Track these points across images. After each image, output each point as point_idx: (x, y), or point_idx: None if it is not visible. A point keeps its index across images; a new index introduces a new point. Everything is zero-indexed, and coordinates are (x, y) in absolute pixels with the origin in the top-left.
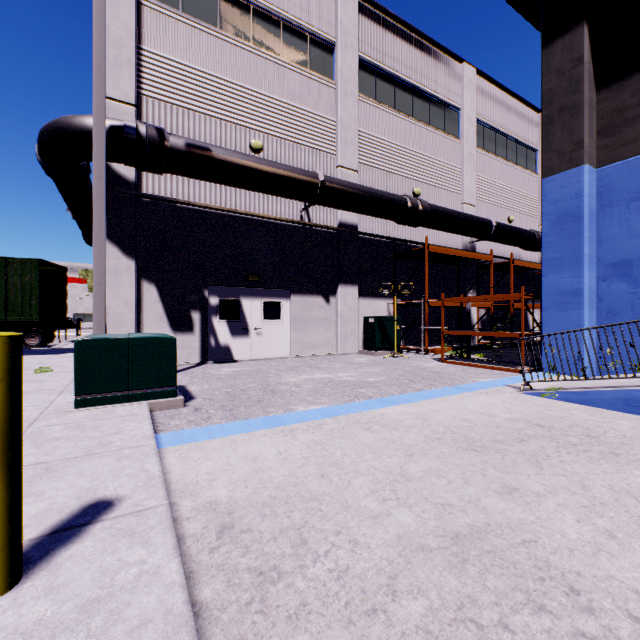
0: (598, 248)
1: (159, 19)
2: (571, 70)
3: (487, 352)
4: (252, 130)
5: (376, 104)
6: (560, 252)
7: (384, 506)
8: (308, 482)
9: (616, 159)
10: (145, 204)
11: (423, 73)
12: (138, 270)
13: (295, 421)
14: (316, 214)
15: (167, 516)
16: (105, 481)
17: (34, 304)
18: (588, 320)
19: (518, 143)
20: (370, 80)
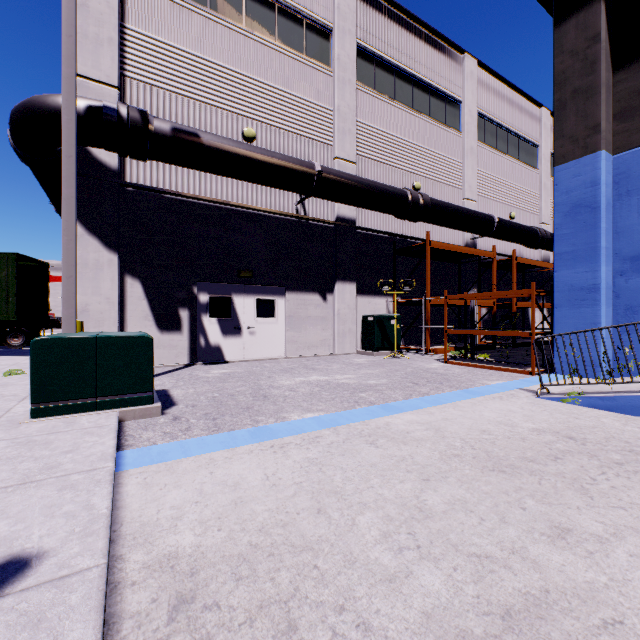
0: (615, 241)
1: None
2: (586, 49)
3: (490, 352)
4: (245, 117)
5: (375, 94)
6: (574, 245)
7: (401, 560)
8: (300, 521)
9: (635, 144)
10: (129, 194)
11: (423, 63)
12: (121, 264)
13: (287, 433)
14: (312, 207)
15: (98, 587)
16: (31, 525)
17: (11, 301)
18: (605, 318)
19: (519, 138)
20: (369, 69)
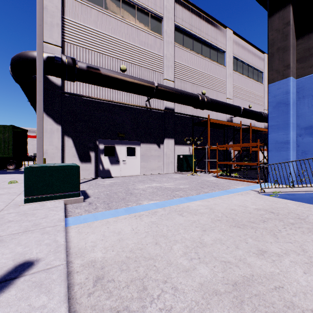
0: (297, 119)
1: (73, 3)
2: (283, 29)
3: (239, 172)
4: (121, 60)
5: (183, 48)
6: (277, 122)
7: (191, 263)
8: (148, 247)
9: (306, 74)
10: (66, 97)
11: (207, 33)
12: (62, 131)
13: (142, 210)
14: (153, 103)
15: (64, 272)
16: (32, 248)
17: (10, 148)
18: (292, 156)
19: (253, 68)
20: (180, 36)
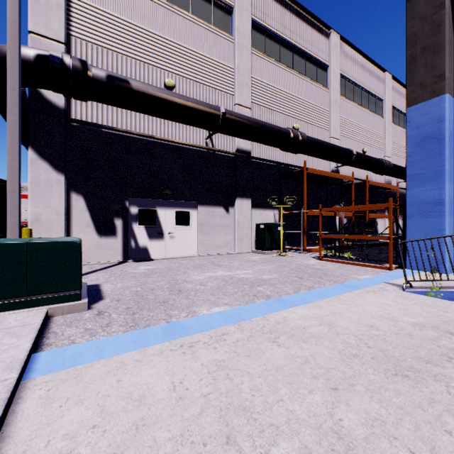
0: None
1: None
2: (433, 15)
3: (351, 251)
4: (166, 71)
5: (265, 57)
6: (423, 168)
7: None
8: None
9: None
10: (74, 128)
11: (301, 36)
12: (67, 183)
13: (196, 330)
14: (218, 141)
15: None
16: None
17: None
18: (448, 225)
19: (369, 94)
20: (260, 38)
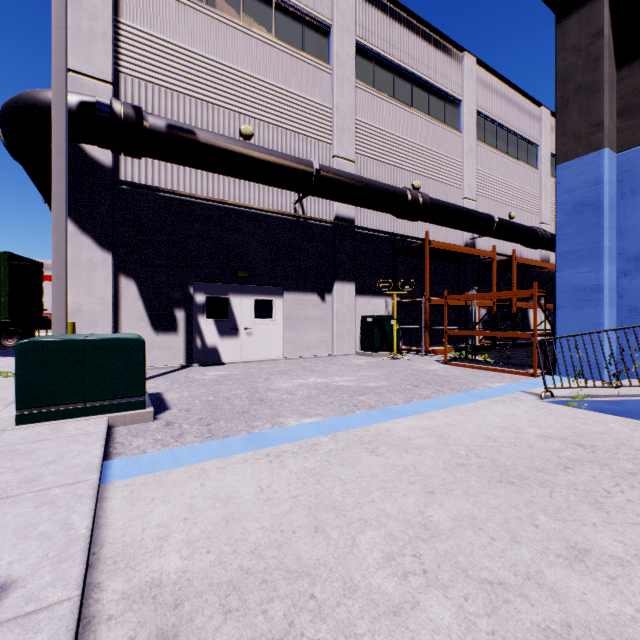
0: (618, 240)
1: None
2: (589, 45)
3: (490, 353)
4: (242, 115)
5: (374, 92)
6: (577, 245)
7: (407, 588)
8: (296, 541)
9: (639, 142)
10: (123, 192)
11: (423, 61)
12: (115, 264)
13: (284, 440)
14: (311, 206)
15: (68, 626)
16: (1, 548)
17: (3, 302)
18: (608, 319)
19: (519, 137)
20: (368, 66)
